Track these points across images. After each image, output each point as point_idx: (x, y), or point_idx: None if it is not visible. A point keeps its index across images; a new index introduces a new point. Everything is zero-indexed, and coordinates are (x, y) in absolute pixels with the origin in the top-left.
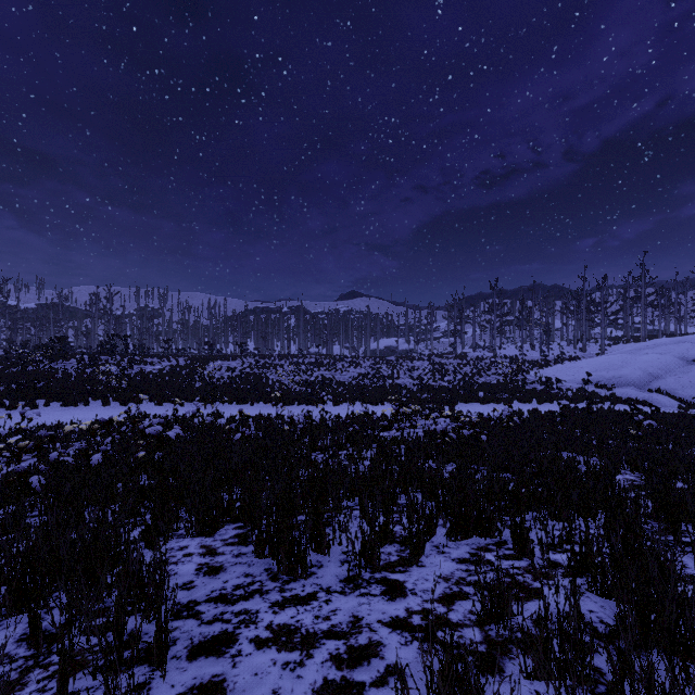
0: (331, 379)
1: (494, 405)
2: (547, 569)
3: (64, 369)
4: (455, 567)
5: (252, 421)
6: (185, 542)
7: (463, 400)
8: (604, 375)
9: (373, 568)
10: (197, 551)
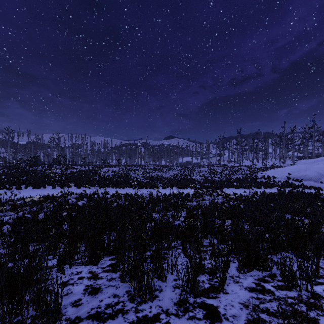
0: (161, 176)
1: (242, 189)
2: (313, 300)
3: (36, 171)
4: (248, 295)
5: (123, 196)
6: (80, 268)
7: (226, 186)
8: (297, 174)
9: (194, 293)
10: (86, 275)
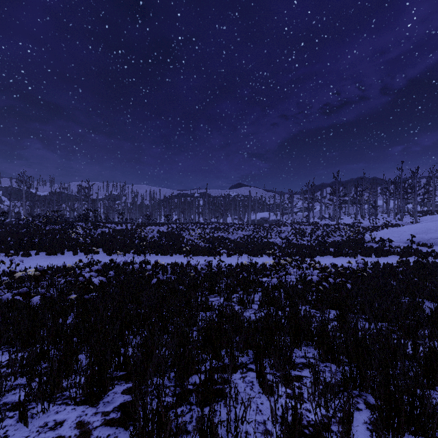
0: (226, 238)
1: (343, 258)
2: None
3: (53, 231)
4: None
5: (170, 267)
6: (64, 413)
7: (319, 254)
8: (423, 236)
9: None
10: (69, 432)
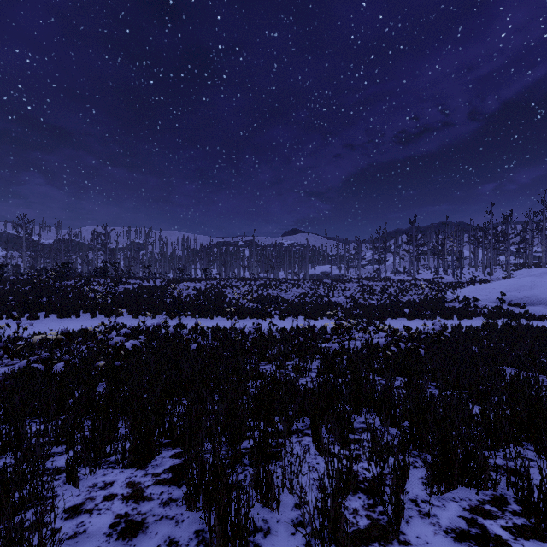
0: (278, 297)
1: (419, 320)
2: None
3: (65, 288)
4: None
5: (210, 332)
6: (112, 475)
7: (391, 315)
8: (516, 295)
9: (337, 541)
10: (121, 491)
